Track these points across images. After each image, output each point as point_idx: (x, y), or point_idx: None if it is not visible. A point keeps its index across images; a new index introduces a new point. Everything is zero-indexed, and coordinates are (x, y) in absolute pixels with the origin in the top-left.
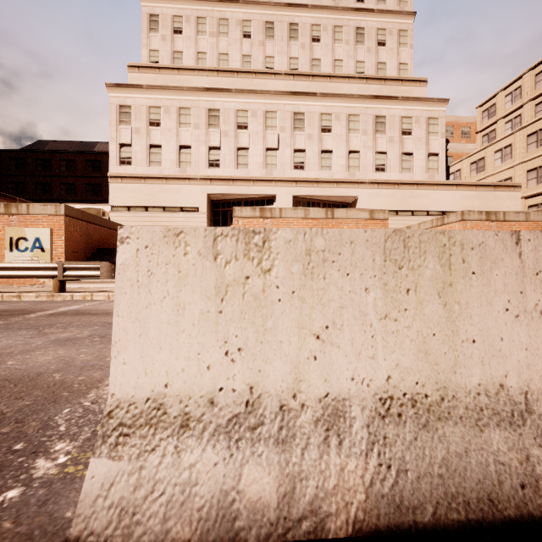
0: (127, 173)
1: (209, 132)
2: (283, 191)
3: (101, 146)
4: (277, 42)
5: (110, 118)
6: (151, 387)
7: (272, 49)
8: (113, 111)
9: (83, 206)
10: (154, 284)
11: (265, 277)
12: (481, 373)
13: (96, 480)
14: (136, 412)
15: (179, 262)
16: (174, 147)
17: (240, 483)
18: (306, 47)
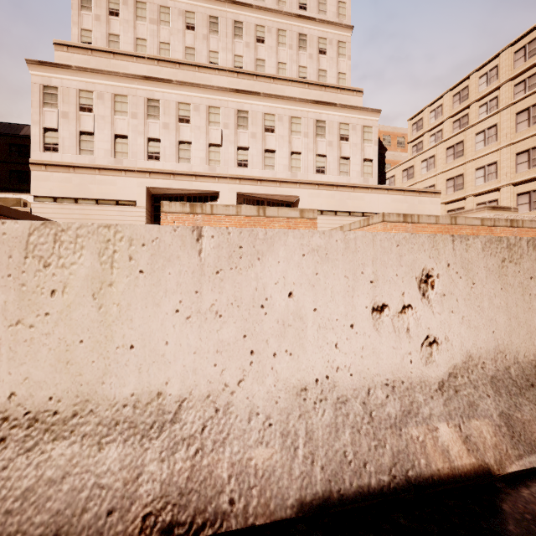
0: (53, 160)
1: (148, 123)
2: (226, 188)
3: (29, 129)
4: (221, 38)
5: (32, 98)
6: None
7: (216, 44)
8: (36, 91)
9: (1, 195)
10: None
11: None
12: (137, 381)
13: None
14: None
15: None
16: (108, 136)
17: None
18: (251, 46)
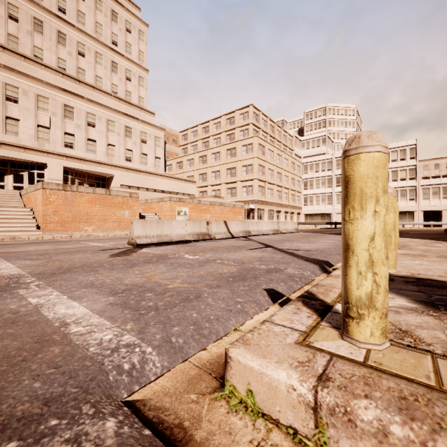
0: None
1: None
2: (54, 162)
3: None
4: (46, 39)
5: None
6: (138, 234)
7: (41, 43)
8: None
9: None
10: (137, 225)
11: (147, 224)
12: (165, 233)
13: (137, 240)
14: (137, 236)
15: (139, 223)
16: None
17: (148, 240)
18: (74, 56)
